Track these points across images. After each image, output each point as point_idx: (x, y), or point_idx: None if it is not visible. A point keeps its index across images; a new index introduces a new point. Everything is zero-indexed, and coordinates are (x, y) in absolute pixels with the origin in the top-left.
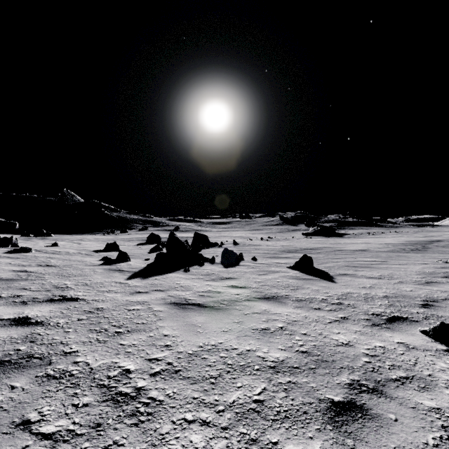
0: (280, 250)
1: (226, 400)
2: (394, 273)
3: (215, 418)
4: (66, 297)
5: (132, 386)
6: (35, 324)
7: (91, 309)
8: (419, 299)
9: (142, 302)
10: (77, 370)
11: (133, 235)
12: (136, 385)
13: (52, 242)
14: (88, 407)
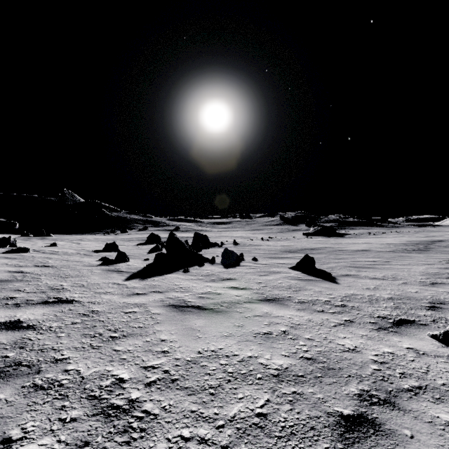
0: (281, 250)
1: (226, 414)
2: (398, 274)
3: (215, 435)
4: (62, 299)
5: (125, 397)
6: (26, 328)
7: (86, 312)
8: (426, 301)
9: (140, 304)
10: (67, 380)
11: (133, 235)
12: (129, 396)
13: (51, 242)
14: (76, 423)
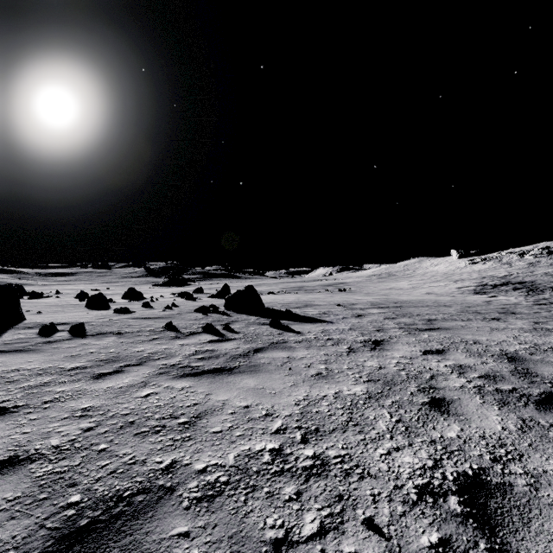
0: None
1: None
2: None
3: None
4: None
5: None
6: None
7: None
8: None
9: None
10: None
11: None
12: None
13: None
14: None
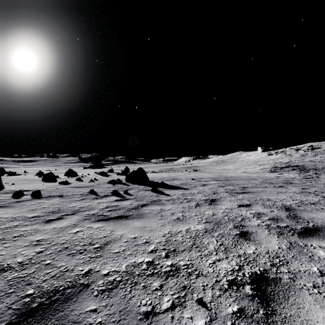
0: None
1: None
2: None
3: None
4: None
5: None
6: None
7: None
8: None
9: None
10: None
11: None
12: None
13: None
14: None
